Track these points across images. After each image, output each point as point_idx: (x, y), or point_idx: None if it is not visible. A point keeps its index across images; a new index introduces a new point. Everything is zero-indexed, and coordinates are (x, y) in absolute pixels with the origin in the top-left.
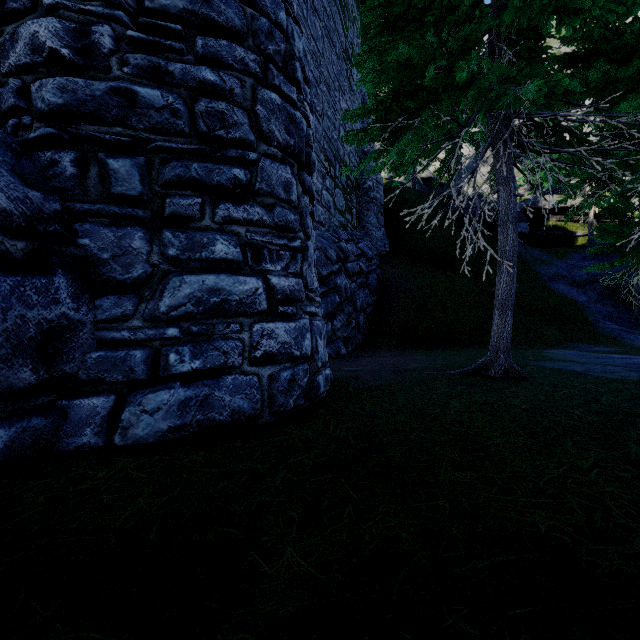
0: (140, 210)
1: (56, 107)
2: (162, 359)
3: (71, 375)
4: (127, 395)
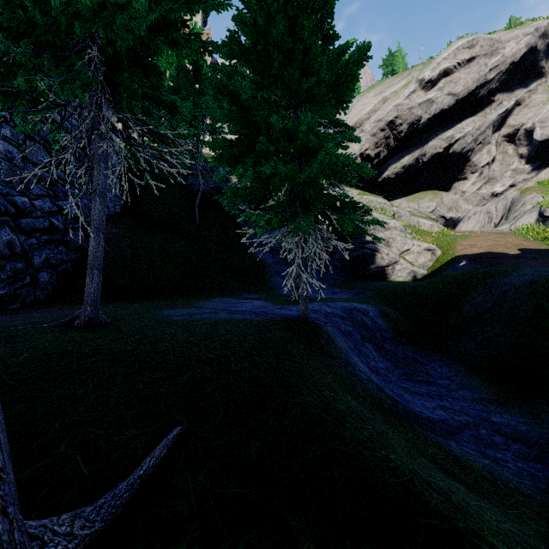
0: None
1: None
2: None
3: None
4: None
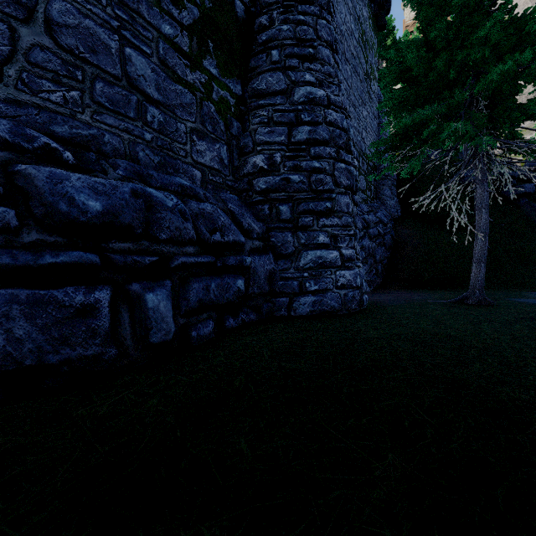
0: (290, 225)
1: (263, 189)
2: (303, 285)
3: (274, 290)
4: (292, 298)
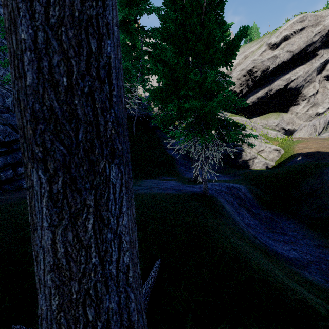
0: None
1: None
2: None
3: None
4: None
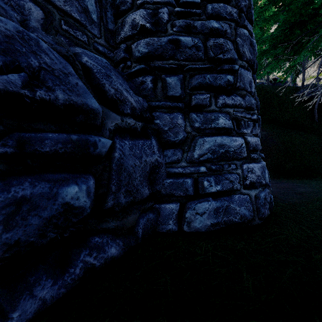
0: (180, 103)
1: (145, 54)
2: (199, 184)
3: (158, 191)
4: (184, 203)
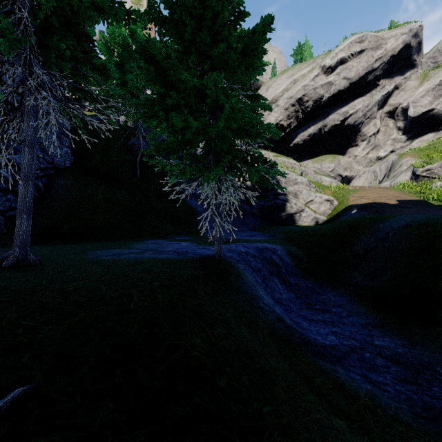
0: None
1: None
2: None
3: None
4: None
